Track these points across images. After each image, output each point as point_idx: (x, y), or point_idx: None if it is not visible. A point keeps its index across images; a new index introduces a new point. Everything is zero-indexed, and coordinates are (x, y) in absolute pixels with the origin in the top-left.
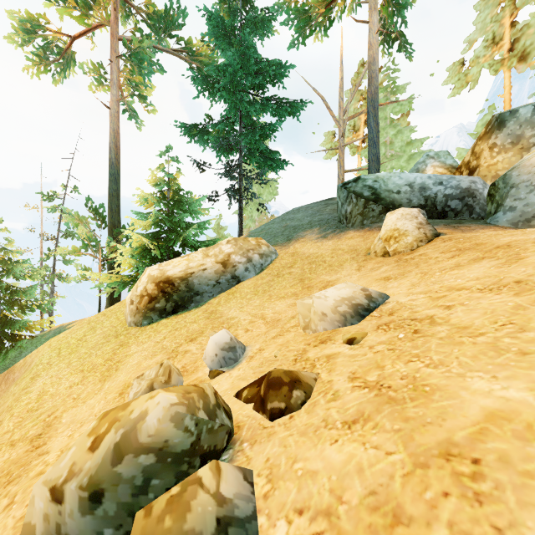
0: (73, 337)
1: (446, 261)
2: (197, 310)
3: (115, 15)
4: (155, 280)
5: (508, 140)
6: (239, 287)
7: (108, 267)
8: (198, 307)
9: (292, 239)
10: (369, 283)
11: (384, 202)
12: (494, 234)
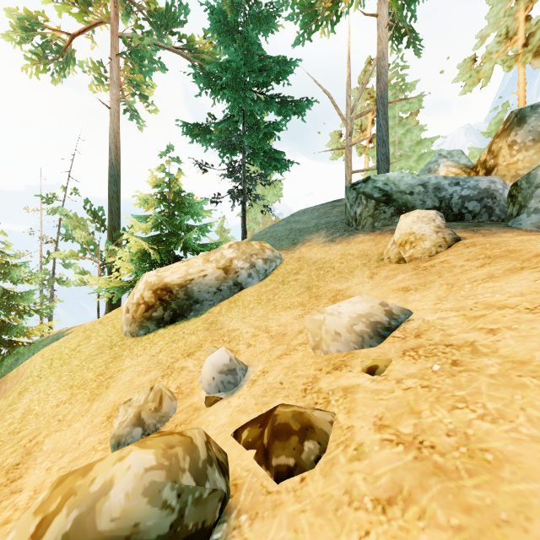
0: (66, 346)
1: (475, 270)
2: (197, 320)
3: (115, 12)
4: (152, 287)
5: (529, 137)
6: (241, 295)
7: (108, 271)
8: (198, 316)
9: (297, 243)
10: (385, 294)
11: (396, 204)
12: (526, 239)
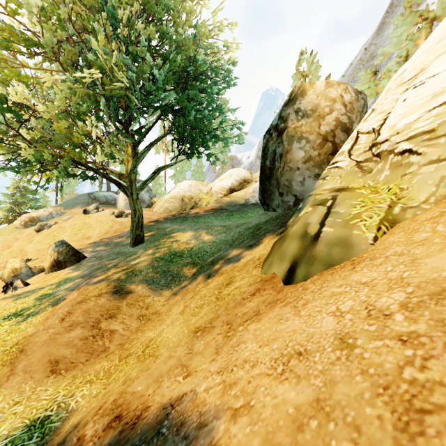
0: None
1: None
2: None
3: None
4: (28, 218)
5: None
6: (54, 219)
7: None
8: None
9: (73, 207)
10: None
11: (97, 200)
12: None
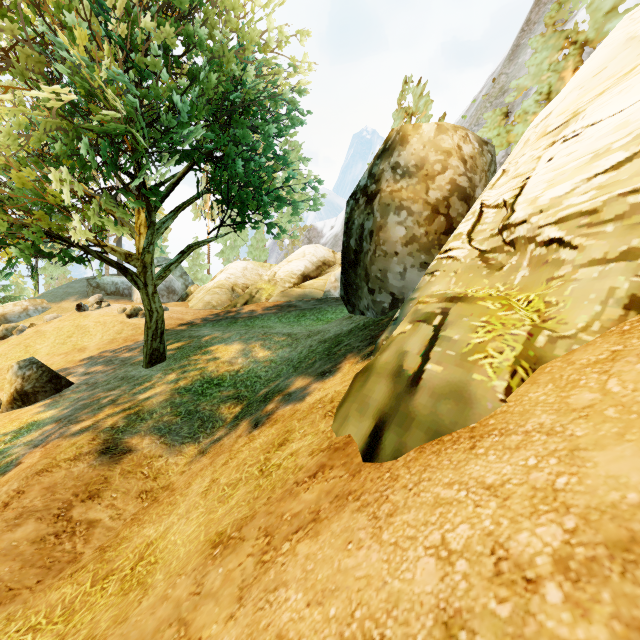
0: None
1: None
2: None
3: None
4: None
5: None
6: (30, 319)
7: None
8: None
9: (63, 300)
10: None
11: (101, 289)
12: None
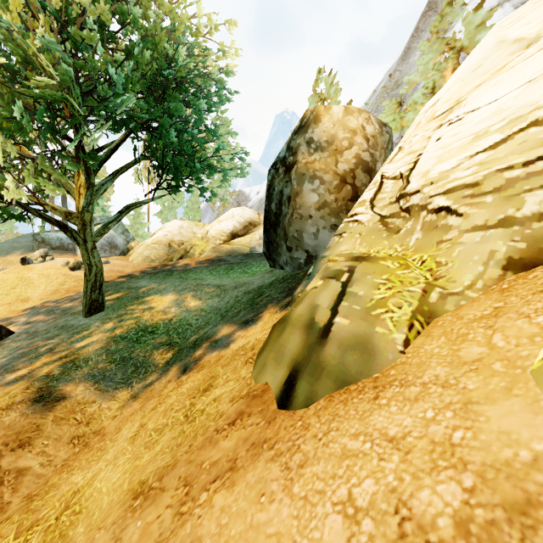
0: None
1: None
2: None
3: None
4: None
5: None
6: None
7: None
8: None
9: (9, 254)
10: None
11: (46, 244)
12: None
